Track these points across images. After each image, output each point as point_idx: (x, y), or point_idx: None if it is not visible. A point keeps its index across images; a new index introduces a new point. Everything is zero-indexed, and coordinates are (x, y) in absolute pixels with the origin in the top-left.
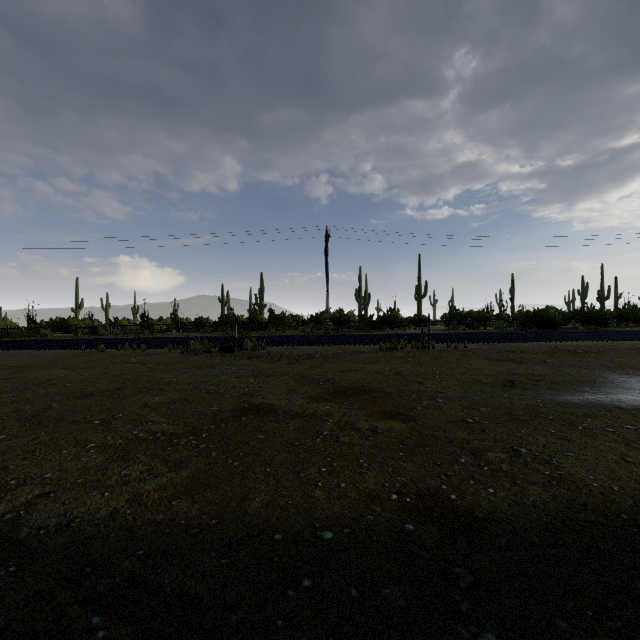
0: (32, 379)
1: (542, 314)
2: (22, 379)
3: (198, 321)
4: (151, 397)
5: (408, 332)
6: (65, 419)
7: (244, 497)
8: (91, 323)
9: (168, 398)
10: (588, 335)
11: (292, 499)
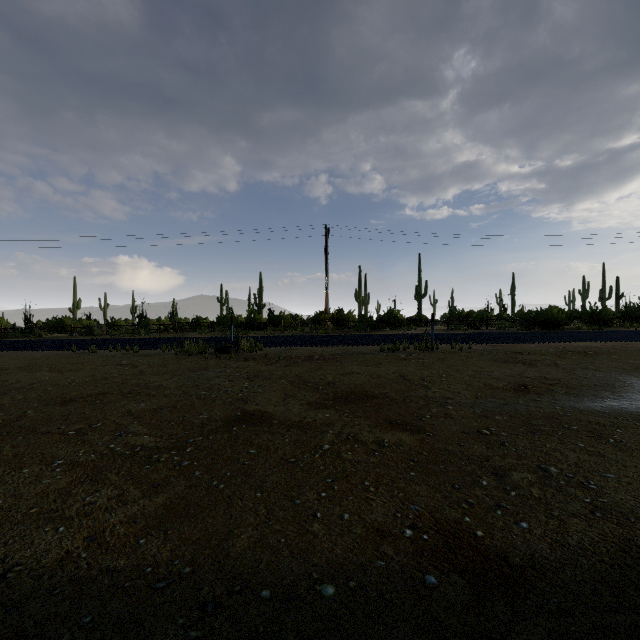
0: (13, 383)
1: (545, 314)
2: (3, 383)
3: (196, 321)
4: (136, 403)
5: (409, 332)
6: (37, 429)
7: (227, 533)
8: (88, 323)
9: (155, 404)
10: (594, 335)
11: (285, 536)
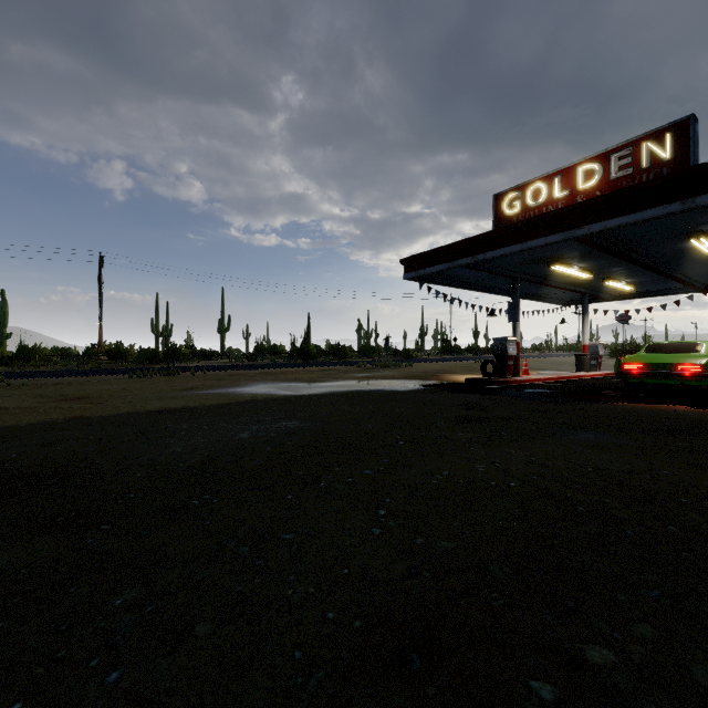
0: None
1: (305, 349)
2: None
3: None
4: None
5: (191, 365)
6: None
7: None
8: None
9: None
10: (313, 364)
11: (10, 423)
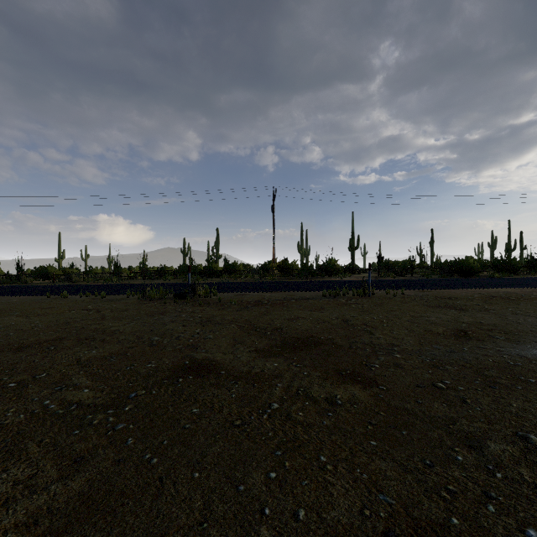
0: None
1: (462, 263)
2: None
3: (161, 269)
4: (88, 350)
5: (345, 279)
6: None
7: None
8: (71, 271)
9: (106, 351)
10: (508, 282)
11: None
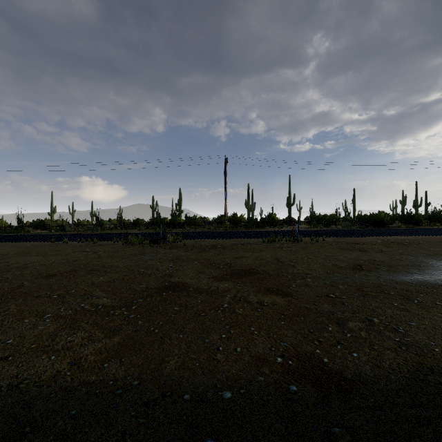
0: (13, 263)
1: (376, 217)
2: (6, 263)
3: (135, 222)
4: (97, 277)
5: (282, 229)
6: (32, 294)
7: (161, 360)
8: (61, 223)
9: (110, 278)
10: (409, 231)
11: (199, 362)
